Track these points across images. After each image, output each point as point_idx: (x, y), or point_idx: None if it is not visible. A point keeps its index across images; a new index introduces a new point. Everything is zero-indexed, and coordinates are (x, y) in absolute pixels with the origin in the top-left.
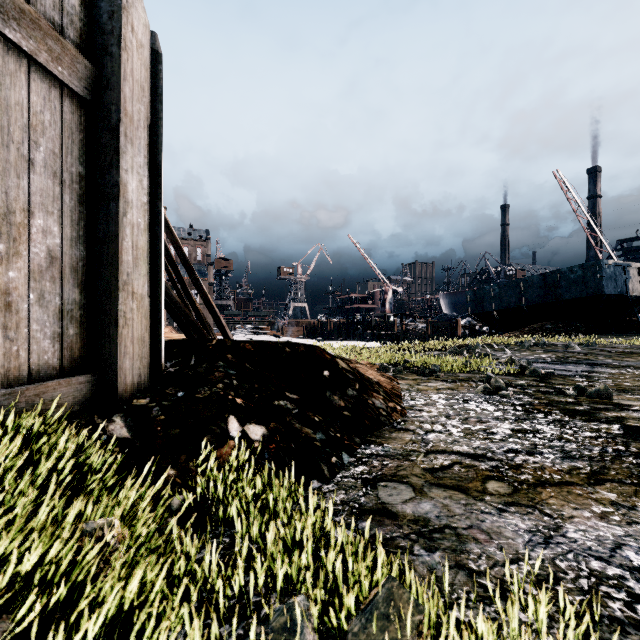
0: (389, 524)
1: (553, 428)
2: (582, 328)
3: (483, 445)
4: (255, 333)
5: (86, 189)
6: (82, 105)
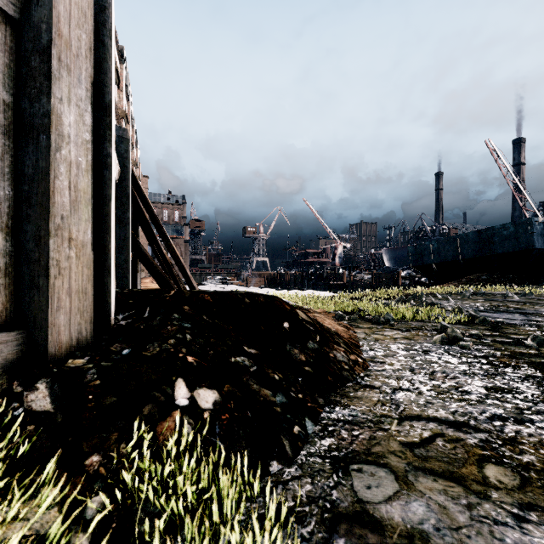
0: (375, 543)
1: (530, 386)
2: (515, 279)
3: (461, 409)
4: (223, 283)
5: (13, 120)
6: (8, 23)
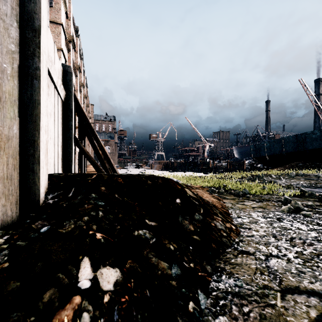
0: None
1: None
2: (320, 165)
3: None
4: (137, 167)
5: None
6: None
